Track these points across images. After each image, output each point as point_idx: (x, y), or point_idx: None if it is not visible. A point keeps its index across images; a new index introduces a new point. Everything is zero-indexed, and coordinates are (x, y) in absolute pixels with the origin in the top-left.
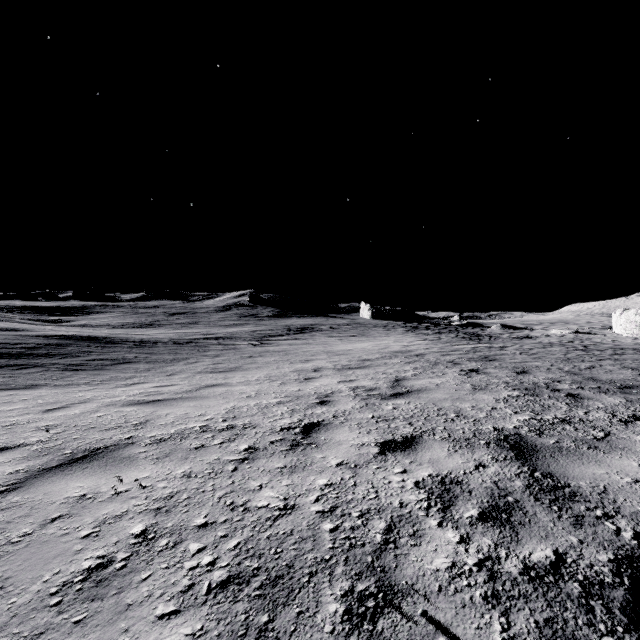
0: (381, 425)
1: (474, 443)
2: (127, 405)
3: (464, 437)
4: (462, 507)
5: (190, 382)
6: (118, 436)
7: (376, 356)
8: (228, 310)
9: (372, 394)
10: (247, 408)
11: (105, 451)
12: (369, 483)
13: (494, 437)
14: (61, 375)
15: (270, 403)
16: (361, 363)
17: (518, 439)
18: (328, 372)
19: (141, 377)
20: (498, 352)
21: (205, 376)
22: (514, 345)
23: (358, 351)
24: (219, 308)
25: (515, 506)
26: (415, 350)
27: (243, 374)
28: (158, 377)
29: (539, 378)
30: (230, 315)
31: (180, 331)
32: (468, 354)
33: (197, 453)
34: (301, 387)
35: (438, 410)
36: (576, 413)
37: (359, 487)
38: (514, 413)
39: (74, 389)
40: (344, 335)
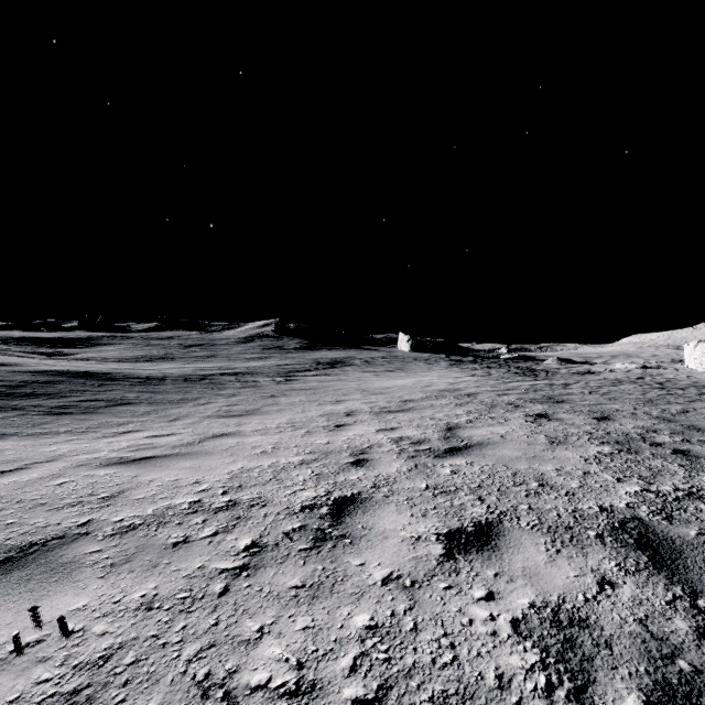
0: (440, 501)
1: (580, 536)
2: (104, 466)
3: (562, 524)
4: (608, 688)
5: (195, 430)
6: (71, 520)
7: (420, 396)
8: (250, 342)
9: (421, 449)
10: (259, 471)
11: (40, 550)
12: (438, 624)
13: (605, 524)
14: (40, 421)
15: (290, 463)
16: (403, 405)
17: (641, 528)
18: (364, 417)
19: (137, 423)
20: (563, 391)
21: (215, 422)
22: (578, 382)
23: (398, 389)
24: (240, 339)
25: (700, 685)
26: (464, 388)
27: (261, 419)
28: (158, 423)
29: (627, 427)
30: (252, 347)
31: (195, 365)
32: (529, 394)
33: (174, 555)
34: (331, 438)
35: (513, 476)
36: (701, 481)
37: (422, 634)
38: (617, 481)
39: (49, 440)
40: (381, 370)
